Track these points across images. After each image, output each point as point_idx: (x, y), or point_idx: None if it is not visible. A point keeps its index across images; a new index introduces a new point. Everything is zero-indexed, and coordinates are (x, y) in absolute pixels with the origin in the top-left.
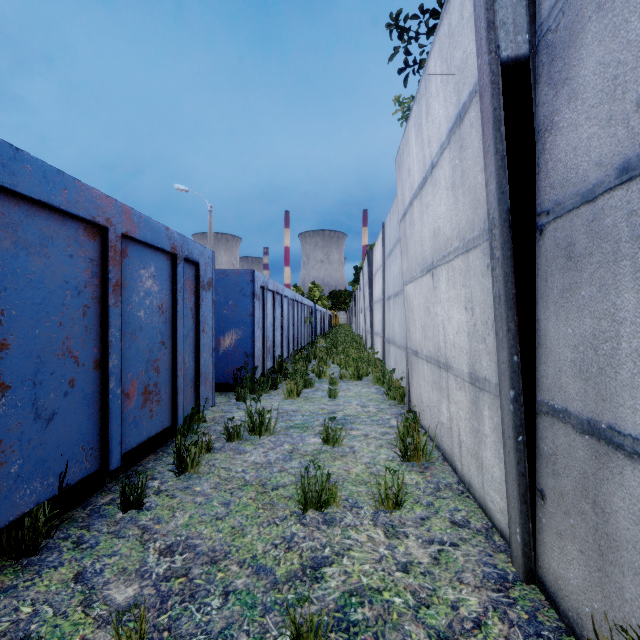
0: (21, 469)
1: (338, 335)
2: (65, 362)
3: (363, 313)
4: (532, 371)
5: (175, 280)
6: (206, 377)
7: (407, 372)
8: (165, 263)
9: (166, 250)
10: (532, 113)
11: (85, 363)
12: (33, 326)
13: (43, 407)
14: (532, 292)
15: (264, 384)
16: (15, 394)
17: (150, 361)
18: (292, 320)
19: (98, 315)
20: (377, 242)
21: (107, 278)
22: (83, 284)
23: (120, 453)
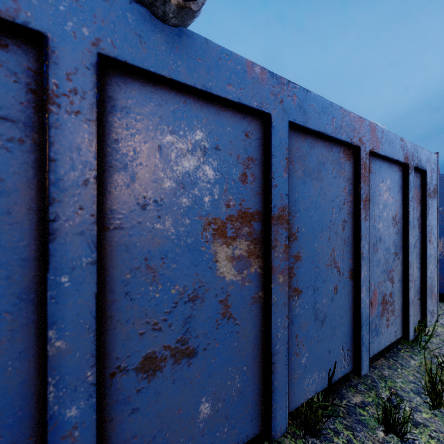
0: (306, 361)
1: None
2: (331, 271)
3: None
4: None
5: (406, 190)
6: (431, 290)
7: None
8: (397, 174)
9: (400, 161)
10: None
11: (343, 272)
12: (313, 240)
13: (318, 310)
14: None
15: None
16: (303, 297)
17: (386, 271)
18: None
19: (351, 229)
20: None
21: (359, 194)
22: (342, 201)
23: (368, 359)
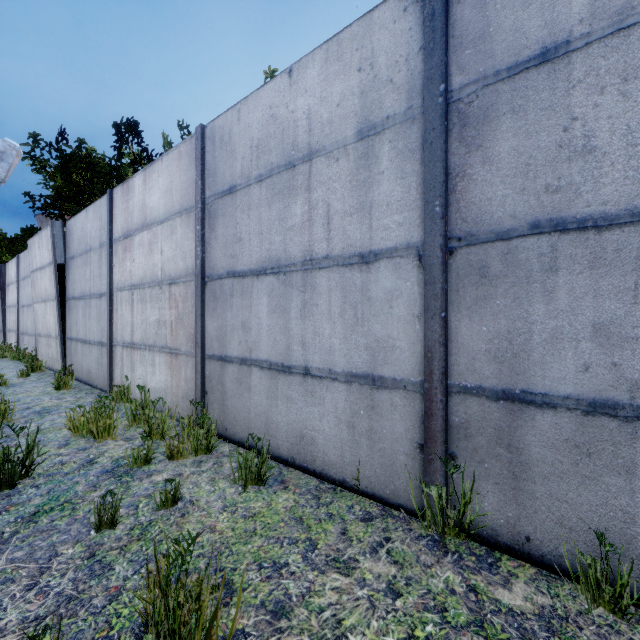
0: None
1: None
2: None
3: None
4: (66, 331)
5: None
6: None
7: (36, 346)
8: None
9: None
10: (66, 276)
11: None
12: None
13: None
14: (66, 314)
15: None
16: None
17: None
18: None
19: None
20: (11, 262)
21: None
22: None
23: None
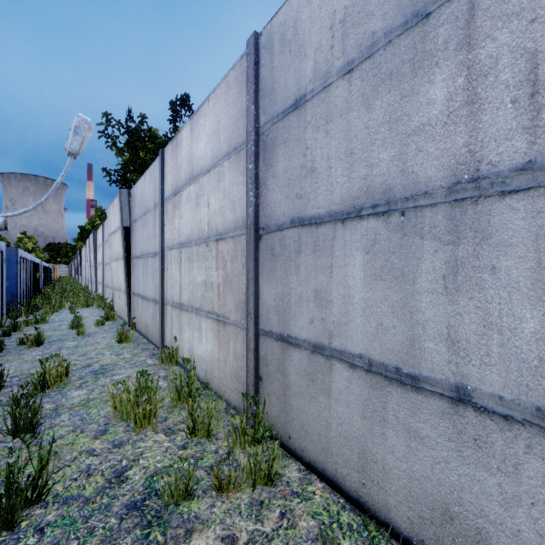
0: None
1: (64, 286)
2: None
3: (89, 269)
4: (130, 287)
5: None
6: (4, 303)
7: (113, 297)
8: None
9: None
10: (130, 238)
11: None
12: None
13: None
14: (130, 272)
15: (26, 311)
16: None
17: None
18: (30, 275)
19: None
20: (100, 229)
21: None
22: None
23: None
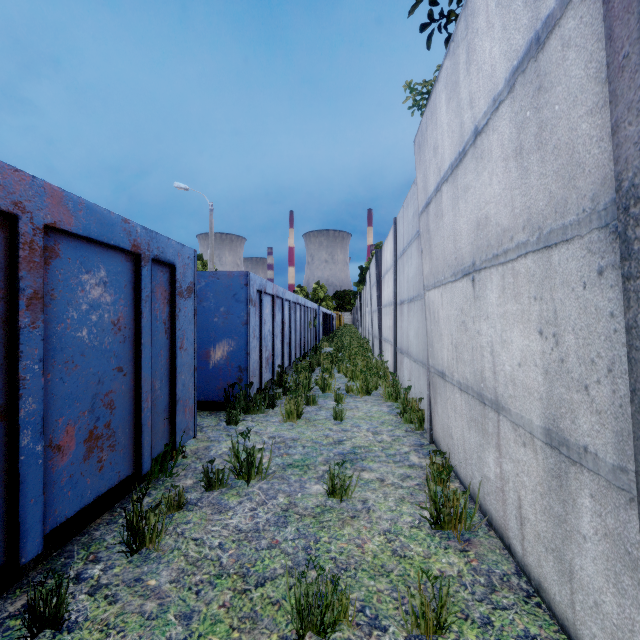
0: None
1: (343, 338)
2: None
3: (370, 316)
4: None
5: (138, 287)
6: (185, 404)
7: (428, 394)
8: (123, 265)
9: (123, 248)
10: None
11: None
12: None
13: None
14: None
15: (260, 403)
16: None
17: (98, 395)
18: (294, 325)
19: (1, 342)
20: (386, 240)
21: (16, 288)
22: None
23: (41, 534)
